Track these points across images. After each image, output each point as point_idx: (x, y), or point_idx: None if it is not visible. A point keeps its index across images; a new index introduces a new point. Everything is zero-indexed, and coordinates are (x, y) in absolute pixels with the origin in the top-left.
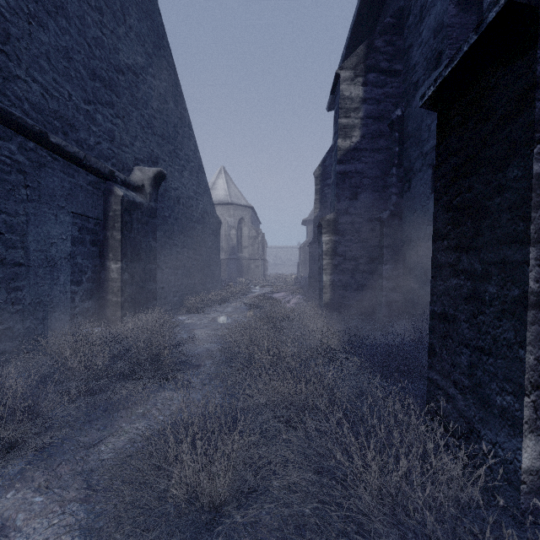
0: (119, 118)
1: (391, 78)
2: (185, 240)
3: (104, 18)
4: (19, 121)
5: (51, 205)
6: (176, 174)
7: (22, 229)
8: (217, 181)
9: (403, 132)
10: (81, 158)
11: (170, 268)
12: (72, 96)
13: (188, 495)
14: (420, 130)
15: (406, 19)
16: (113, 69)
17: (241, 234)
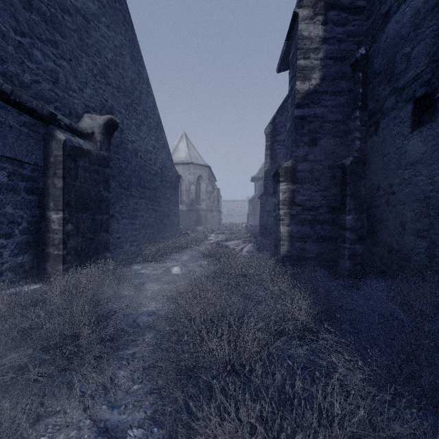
0: (64, 60)
1: (353, 16)
2: (143, 191)
3: None
4: None
5: None
6: (133, 127)
7: None
8: (179, 145)
9: (367, 72)
10: (7, 92)
11: (127, 218)
12: None
13: None
14: (393, 63)
15: None
16: (57, 6)
17: (200, 189)
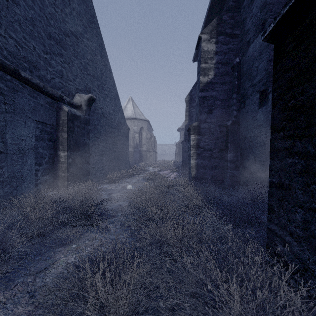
0: (66, 63)
1: (232, 39)
2: (107, 139)
3: (56, 2)
4: (0, 62)
5: (22, 115)
6: (102, 99)
7: (2, 130)
8: (127, 105)
9: (240, 72)
10: (41, 87)
11: (98, 156)
12: (36, 48)
13: (99, 314)
14: (251, 70)
15: (242, 3)
16: (62, 33)
17: (141, 136)
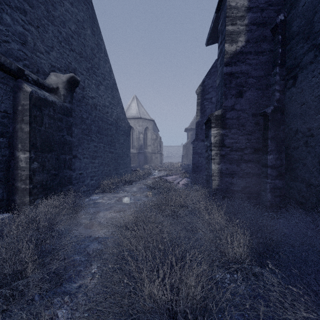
0: (32, 26)
1: None
2: (101, 137)
3: None
4: None
5: None
6: (93, 86)
7: None
8: (131, 104)
9: (285, 35)
10: None
11: (88, 158)
12: None
13: None
14: (311, 23)
15: None
16: None
17: (146, 137)
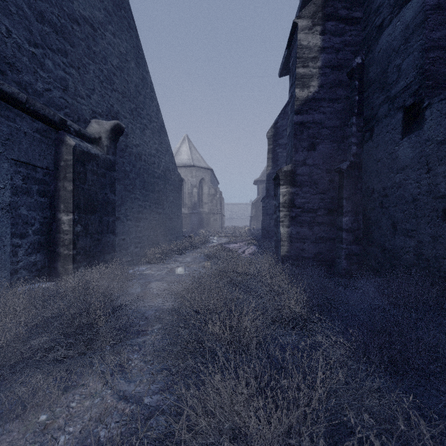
0: (73, 68)
1: (350, 26)
2: (147, 194)
3: None
4: None
5: None
6: (138, 131)
7: None
8: (181, 147)
9: (363, 80)
10: (22, 100)
11: (132, 221)
12: (13, 33)
13: None
14: (386, 73)
15: None
16: (66, 17)
17: (202, 192)
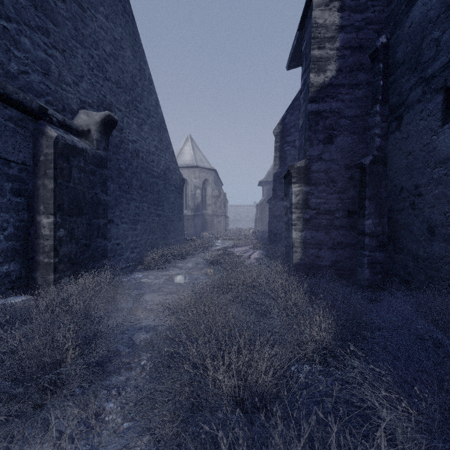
0: (57, 50)
1: (372, 1)
2: (145, 194)
3: None
4: None
5: None
6: (134, 126)
7: None
8: (184, 147)
9: (388, 62)
10: None
11: (127, 223)
12: None
13: None
14: (419, 50)
15: None
16: None
17: (205, 193)
